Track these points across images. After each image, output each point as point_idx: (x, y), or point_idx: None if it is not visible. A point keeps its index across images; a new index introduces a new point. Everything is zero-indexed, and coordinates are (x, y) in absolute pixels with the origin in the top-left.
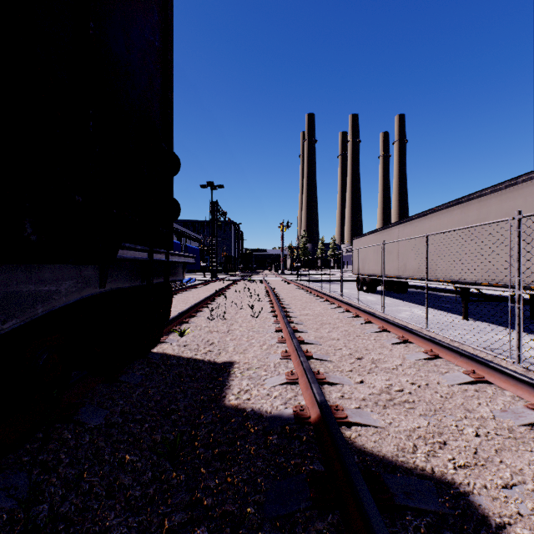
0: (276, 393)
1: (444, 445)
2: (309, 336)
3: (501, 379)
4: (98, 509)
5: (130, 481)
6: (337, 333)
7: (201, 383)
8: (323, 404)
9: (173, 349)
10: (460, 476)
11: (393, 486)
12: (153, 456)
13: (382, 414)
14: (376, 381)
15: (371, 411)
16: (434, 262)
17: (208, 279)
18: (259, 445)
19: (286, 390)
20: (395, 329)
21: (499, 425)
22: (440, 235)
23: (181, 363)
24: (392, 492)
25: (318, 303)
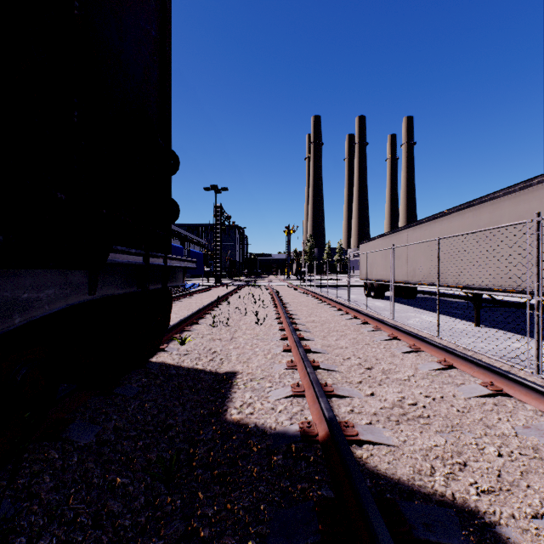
0: (281, 407)
1: (464, 467)
2: (316, 344)
3: (521, 391)
4: (82, 542)
5: (120, 508)
6: (345, 341)
7: (201, 395)
8: (332, 421)
9: (173, 358)
10: (484, 504)
11: (411, 517)
12: (147, 479)
13: (395, 430)
14: (388, 394)
15: (383, 427)
16: (446, 267)
17: (212, 284)
18: (262, 466)
19: (292, 403)
20: (406, 337)
21: (523, 444)
22: (450, 239)
23: (181, 373)
24: (410, 524)
25: (325, 309)
